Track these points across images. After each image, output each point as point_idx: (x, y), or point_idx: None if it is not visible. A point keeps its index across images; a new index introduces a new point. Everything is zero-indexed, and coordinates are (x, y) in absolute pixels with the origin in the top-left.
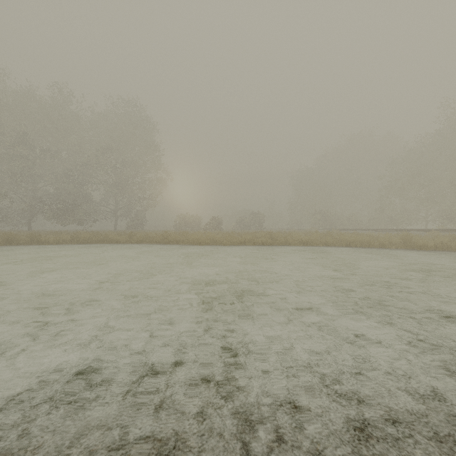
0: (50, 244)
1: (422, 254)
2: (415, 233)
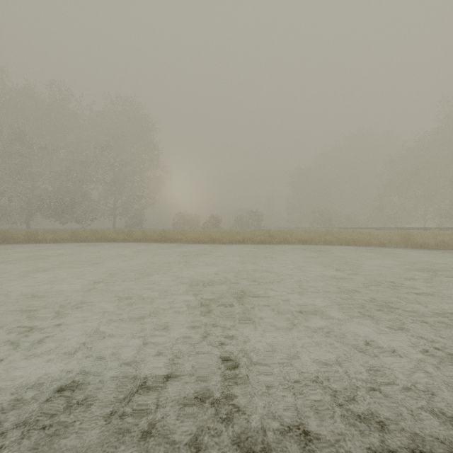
0: (47, 243)
1: (423, 253)
2: (414, 231)
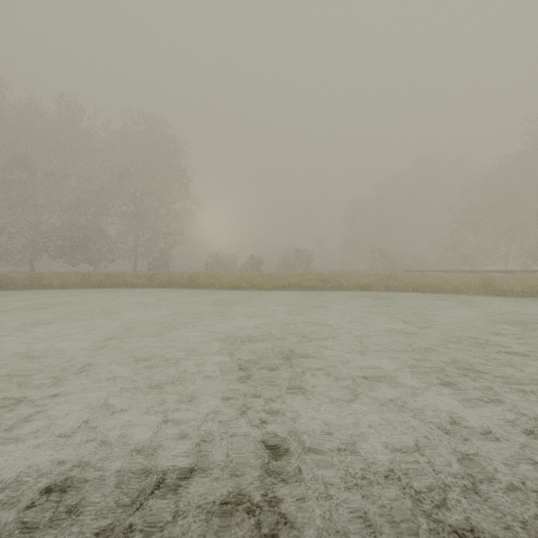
0: (53, 289)
1: (507, 301)
2: (494, 275)
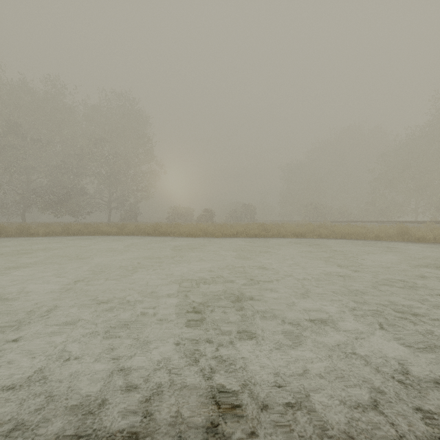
0: (39, 236)
1: (423, 247)
2: (408, 225)
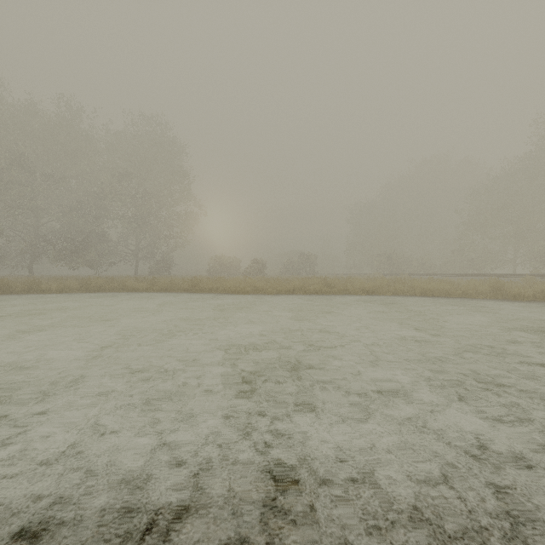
0: (52, 293)
1: (519, 306)
2: (503, 279)
